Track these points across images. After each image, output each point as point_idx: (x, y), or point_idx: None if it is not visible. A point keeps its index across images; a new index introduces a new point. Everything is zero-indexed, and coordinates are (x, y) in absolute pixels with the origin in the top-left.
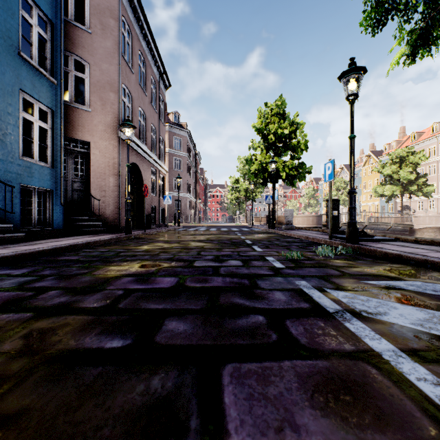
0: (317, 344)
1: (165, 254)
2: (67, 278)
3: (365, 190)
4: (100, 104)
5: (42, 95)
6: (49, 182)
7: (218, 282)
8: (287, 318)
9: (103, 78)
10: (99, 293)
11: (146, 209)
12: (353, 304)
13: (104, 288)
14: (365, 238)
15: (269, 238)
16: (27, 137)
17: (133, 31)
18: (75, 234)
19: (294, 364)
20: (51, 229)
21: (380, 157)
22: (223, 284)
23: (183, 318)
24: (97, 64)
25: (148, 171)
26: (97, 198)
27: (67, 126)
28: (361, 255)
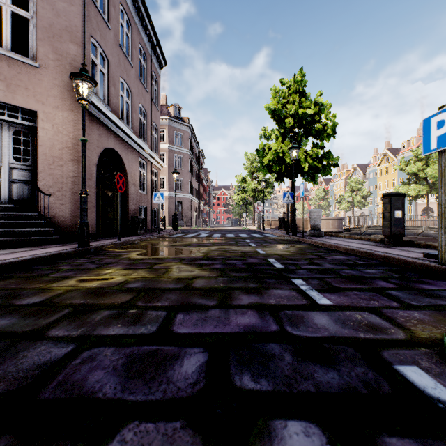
0: None
1: (60, 333)
2: None
3: (381, 191)
4: (53, 59)
5: None
6: None
7: None
8: None
9: (58, 22)
10: None
11: (131, 210)
12: None
13: None
14: None
15: (303, 254)
16: None
17: None
18: (5, 245)
19: None
20: None
21: (398, 155)
22: None
23: None
24: (49, 1)
25: (134, 162)
26: (48, 193)
27: None
28: None
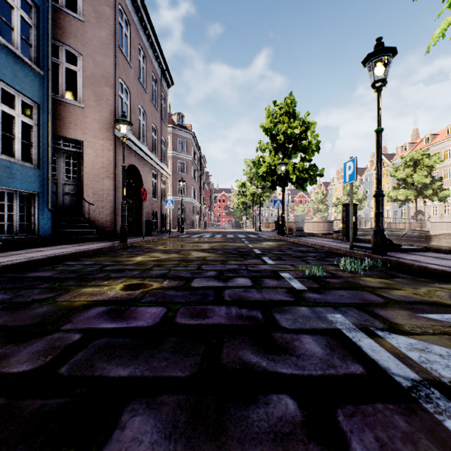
0: None
1: (159, 269)
2: (16, 307)
3: None
4: (94, 100)
5: (25, 86)
6: (33, 184)
7: (221, 317)
8: (337, 405)
9: (97, 71)
10: (44, 338)
11: (146, 214)
12: (431, 365)
13: (57, 328)
14: (392, 248)
15: (279, 247)
16: (12, 134)
17: (131, 22)
18: (65, 242)
19: None
20: (37, 237)
21: (392, 160)
22: (227, 320)
23: (157, 405)
24: (91, 56)
25: (148, 174)
26: (91, 202)
27: (56, 123)
28: (395, 270)
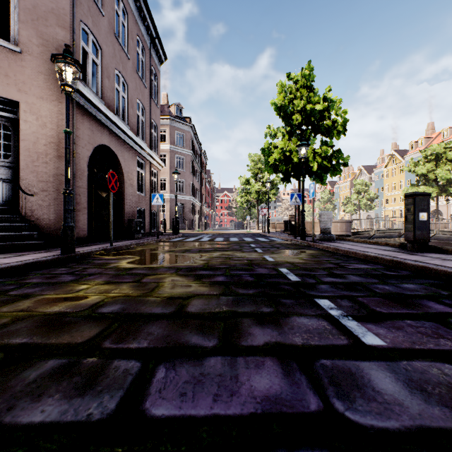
0: None
1: None
2: None
3: (388, 194)
4: (37, 44)
5: None
6: None
7: None
8: None
9: (44, 3)
10: None
11: (128, 212)
12: None
13: None
14: None
15: (319, 262)
16: None
17: None
18: None
19: None
20: None
21: (406, 156)
22: None
23: None
24: None
25: (131, 161)
26: (32, 192)
27: None
28: None
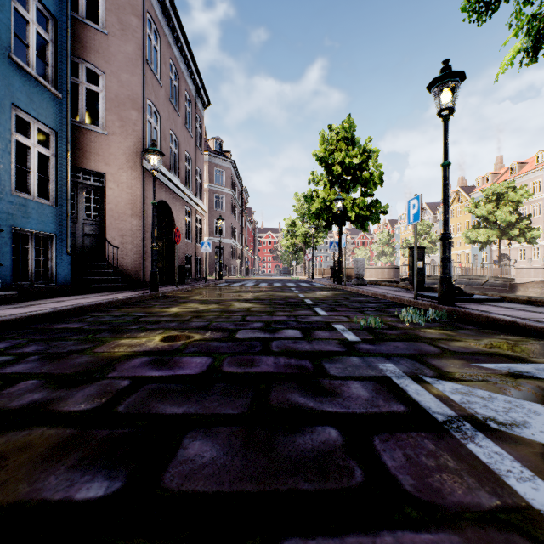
0: (432, 492)
1: (198, 320)
2: (55, 358)
3: (453, 235)
4: (118, 125)
5: (42, 112)
6: (51, 225)
7: (269, 366)
8: (375, 434)
9: (123, 92)
10: (94, 384)
11: (178, 259)
12: (470, 405)
13: (104, 375)
14: (462, 298)
15: (335, 297)
16: (24, 166)
17: (161, 33)
18: (86, 291)
19: (400, 541)
20: (55, 285)
21: (472, 193)
22: (275, 368)
23: (213, 434)
24: (116, 75)
25: (181, 211)
26: (115, 245)
27: (75, 152)
28: (461, 321)
